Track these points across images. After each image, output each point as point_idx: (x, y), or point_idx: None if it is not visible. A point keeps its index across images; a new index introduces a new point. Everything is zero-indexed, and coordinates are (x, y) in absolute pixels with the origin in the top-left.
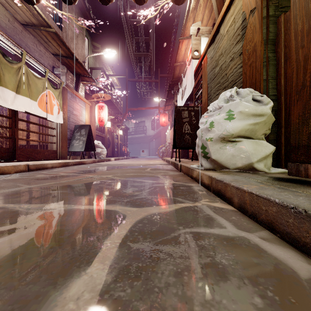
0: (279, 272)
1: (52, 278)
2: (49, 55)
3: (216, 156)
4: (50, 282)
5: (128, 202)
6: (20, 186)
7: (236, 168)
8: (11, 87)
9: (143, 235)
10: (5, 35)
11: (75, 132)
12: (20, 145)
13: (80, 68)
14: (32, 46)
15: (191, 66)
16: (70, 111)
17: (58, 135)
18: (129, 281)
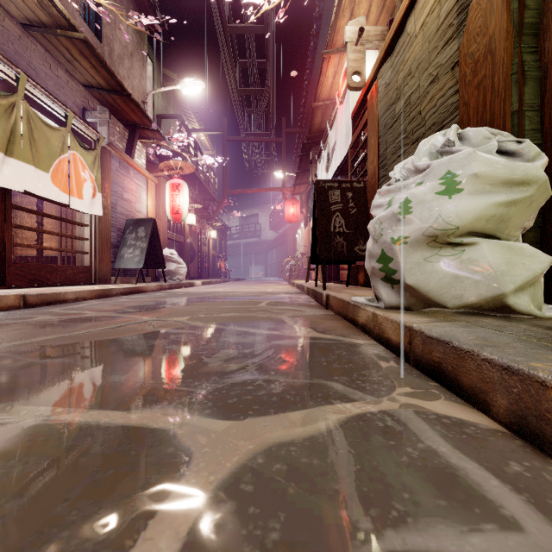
0: None
1: None
2: (77, 87)
3: (417, 278)
4: None
5: (207, 397)
6: None
7: (464, 306)
8: None
9: None
10: None
11: (127, 233)
12: (26, 256)
13: (137, 112)
14: (42, 67)
15: (345, 105)
16: (117, 193)
17: (93, 238)
18: None
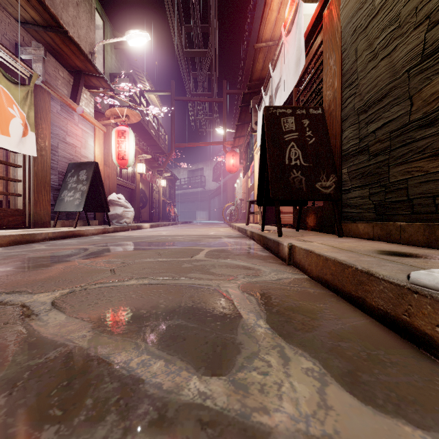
0: None
1: None
2: (7, 19)
3: None
4: None
5: None
6: None
7: None
8: None
9: None
10: None
11: (68, 176)
12: None
13: (79, 55)
14: None
15: (294, 30)
16: (58, 136)
17: (26, 179)
18: None
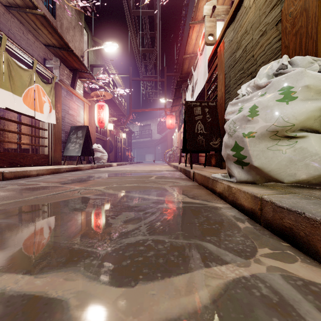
0: None
1: None
2: (40, 45)
3: (262, 161)
4: None
5: (105, 259)
6: None
7: (296, 181)
8: None
9: None
10: None
11: (71, 134)
12: (11, 148)
13: (77, 62)
14: (18, 32)
15: (203, 55)
16: (65, 110)
17: (50, 137)
18: None
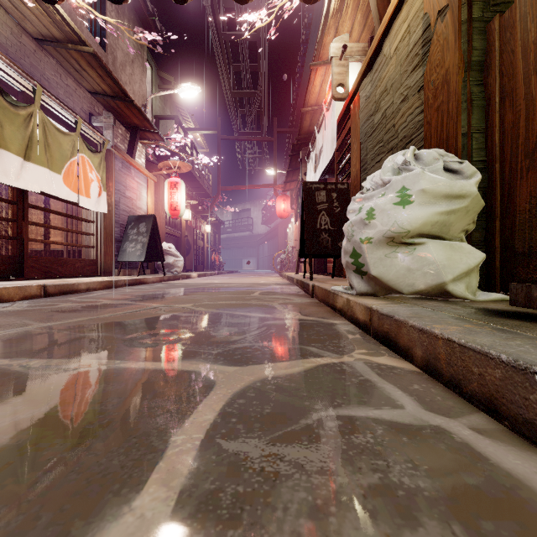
0: (520, 508)
1: (62, 521)
2: (84, 94)
3: (379, 270)
4: (57, 530)
5: (219, 355)
6: (27, 324)
7: (415, 292)
8: (15, 148)
9: (246, 424)
10: (5, 57)
11: (129, 229)
12: (33, 250)
13: (138, 116)
14: (54, 77)
15: (331, 112)
16: (120, 191)
17: (98, 233)
18: (218, 527)
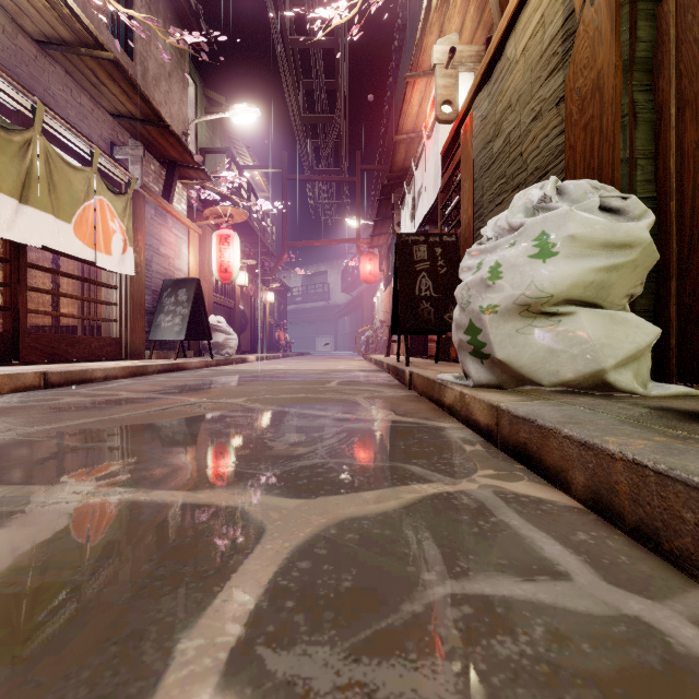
0: None
1: None
2: (103, 116)
3: (508, 352)
4: None
5: (275, 479)
6: (7, 428)
7: (560, 383)
8: (7, 187)
9: (310, 613)
10: None
11: (164, 297)
12: (38, 325)
13: (177, 147)
14: (62, 93)
15: (434, 140)
16: (152, 247)
17: (123, 302)
18: None
